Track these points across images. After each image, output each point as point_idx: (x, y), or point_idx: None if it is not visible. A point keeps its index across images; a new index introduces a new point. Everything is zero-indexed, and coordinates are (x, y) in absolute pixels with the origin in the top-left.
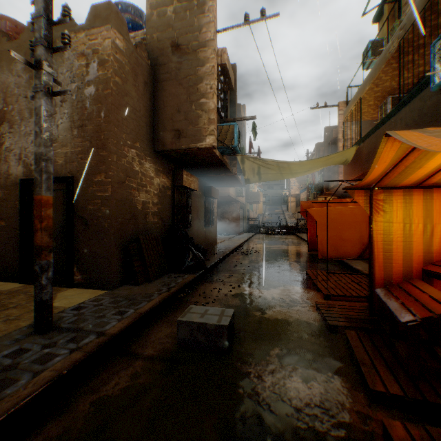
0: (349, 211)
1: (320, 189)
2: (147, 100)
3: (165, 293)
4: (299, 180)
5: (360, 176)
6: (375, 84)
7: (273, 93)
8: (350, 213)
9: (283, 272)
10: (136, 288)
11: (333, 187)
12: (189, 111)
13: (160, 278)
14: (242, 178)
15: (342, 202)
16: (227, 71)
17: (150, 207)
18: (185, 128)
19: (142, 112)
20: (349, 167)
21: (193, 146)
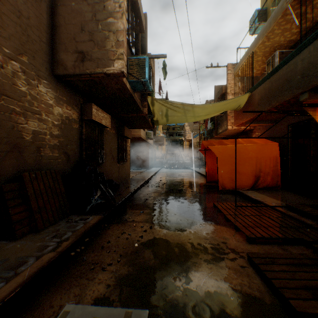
0: (244, 148)
1: (210, 134)
2: (43, 12)
3: (48, 254)
4: (191, 129)
5: (251, 119)
6: (267, 38)
7: (181, 41)
8: (245, 150)
9: (192, 205)
10: (9, 246)
11: (222, 131)
12: (95, 32)
13: (56, 224)
14: (152, 121)
15: (250, 137)
16: (138, 8)
17: (47, 138)
18: (89, 50)
19: (34, 22)
20: (240, 113)
21: (99, 71)
